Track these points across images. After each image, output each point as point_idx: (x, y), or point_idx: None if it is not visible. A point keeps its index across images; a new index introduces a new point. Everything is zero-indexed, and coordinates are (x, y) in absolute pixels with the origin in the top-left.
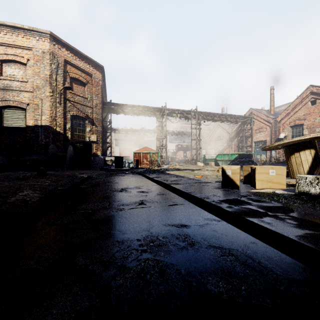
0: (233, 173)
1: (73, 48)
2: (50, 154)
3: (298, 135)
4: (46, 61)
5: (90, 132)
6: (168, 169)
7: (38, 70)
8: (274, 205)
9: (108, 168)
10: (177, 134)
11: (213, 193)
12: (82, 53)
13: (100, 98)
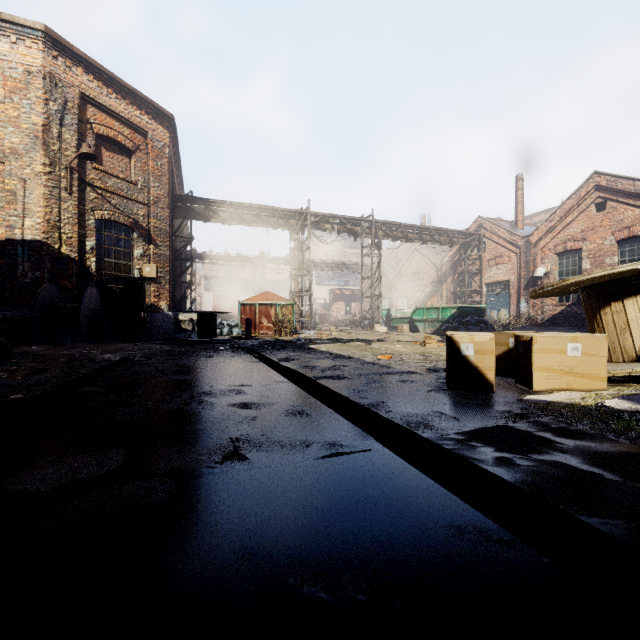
0: (479, 351)
1: (101, 68)
2: (42, 306)
3: (572, 270)
4: (34, 92)
5: (143, 259)
6: (314, 339)
7: (15, 112)
8: (626, 450)
9: (184, 337)
10: (332, 268)
11: (434, 407)
12: (124, 83)
13: (165, 184)
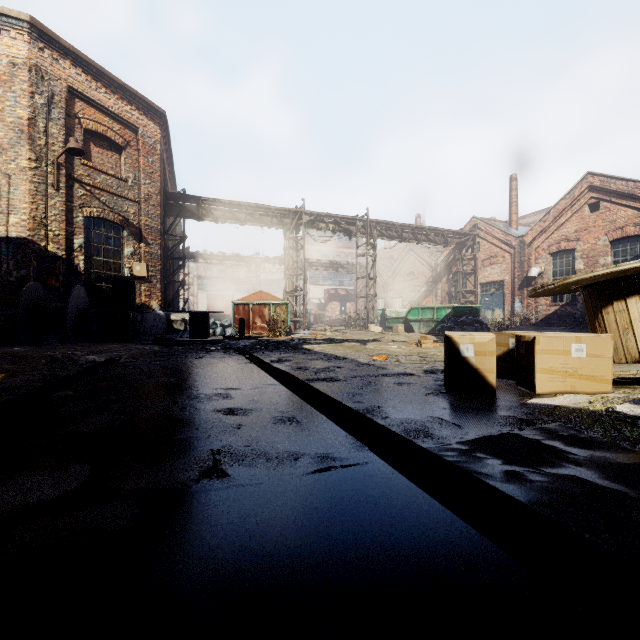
0: (480, 352)
1: (90, 62)
2: (26, 305)
3: (565, 270)
4: (19, 85)
5: (134, 258)
6: (308, 339)
7: None
8: None
9: (175, 337)
10: (327, 268)
11: (433, 412)
12: (114, 77)
13: (157, 181)
